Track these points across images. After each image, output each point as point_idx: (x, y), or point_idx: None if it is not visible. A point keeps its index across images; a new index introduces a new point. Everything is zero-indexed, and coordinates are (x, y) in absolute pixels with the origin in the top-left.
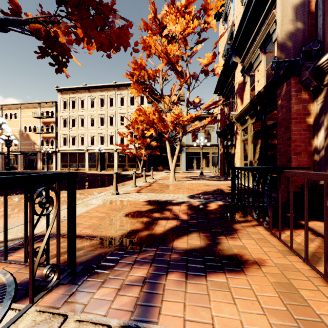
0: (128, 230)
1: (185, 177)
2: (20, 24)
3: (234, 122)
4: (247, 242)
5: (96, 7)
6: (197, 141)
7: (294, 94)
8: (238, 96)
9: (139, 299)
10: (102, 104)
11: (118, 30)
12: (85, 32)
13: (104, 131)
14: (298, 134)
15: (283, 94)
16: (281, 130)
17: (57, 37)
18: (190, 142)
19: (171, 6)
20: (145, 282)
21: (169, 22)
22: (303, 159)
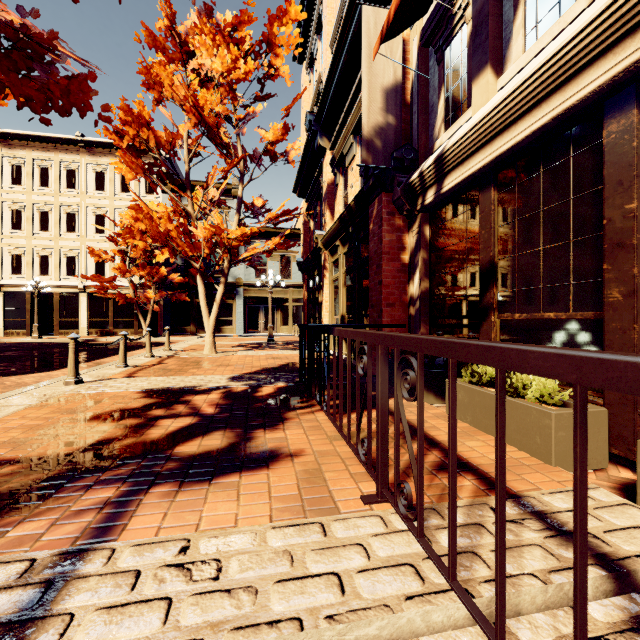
0: (93, 442)
1: (239, 344)
2: None
3: (321, 248)
4: (294, 433)
5: (15, 37)
6: (263, 277)
7: (386, 217)
8: (327, 205)
9: (94, 524)
10: (44, 180)
11: (65, 81)
12: None
13: (50, 245)
14: (391, 276)
15: (375, 214)
16: (373, 269)
17: None
18: (252, 278)
19: (205, 19)
20: (110, 504)
21: (201, 49)
22: (397, 312)
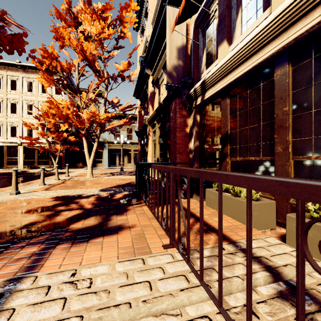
0: (26, 224)
1: (105, 173)
2: None
3: (147, 124)
4: (131, 216)
5: None
6: (118, 138)
7: (178, 110)
8: (150, 103)
9: (26, 265)
10: None
11: (10, 36)
12: None
13: (1, 120)
14: (181, 139)
15: (173, 108)
16: (172, 135)
17: None
18: (112, 139)
19: (87, 6)
20: (35, 254)
21: (85, 21)
22: (184, 157)
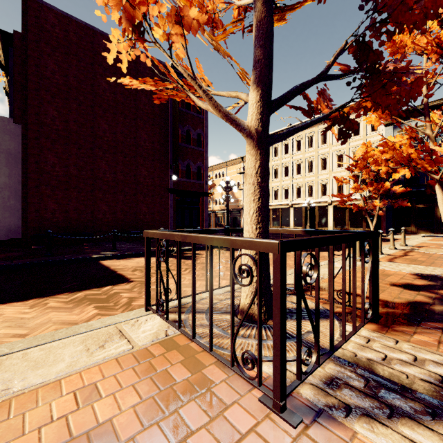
0: (410, 300)
1: None
2: (325, 118)
3: None
4: None
5: (389, 76)
6: None
7: None
8: None
9: None
10: (310, 144)
11: (409, 85)
12: (374, 101)
13: (313, 179)
14: None
15: None
16: None
17: (348, 116)
18: None
19: None
20: None
21: None
22: None
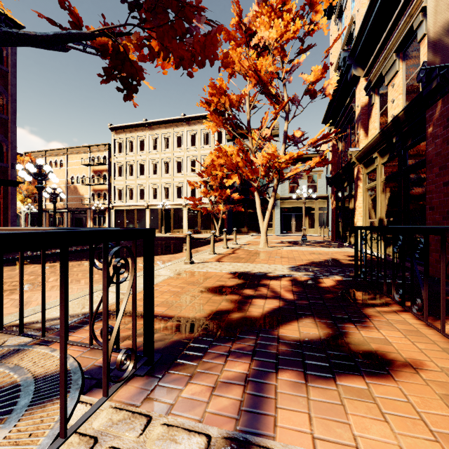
0: (214, 311)
1: (281, 241)
2: (85, 39)
3: (355, 162)
4: (389, 334)
5: (176, 9)
6: (298, 191)
7: None
8: (360, 125)
9: (242, 403)
10: (167, 144)
11: (203, 38)
12: (162, 43)
13: (169, 181)
14: None
15: (436, 117)
16: (432, 171)
17: (127, 53)
18: (286, 193)
19: (264, 4)
20: (248, 381)
21: (260, 27)
22: None
